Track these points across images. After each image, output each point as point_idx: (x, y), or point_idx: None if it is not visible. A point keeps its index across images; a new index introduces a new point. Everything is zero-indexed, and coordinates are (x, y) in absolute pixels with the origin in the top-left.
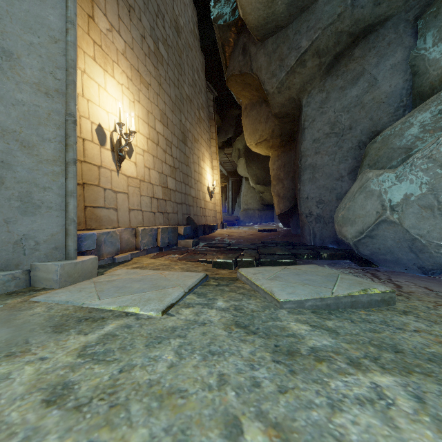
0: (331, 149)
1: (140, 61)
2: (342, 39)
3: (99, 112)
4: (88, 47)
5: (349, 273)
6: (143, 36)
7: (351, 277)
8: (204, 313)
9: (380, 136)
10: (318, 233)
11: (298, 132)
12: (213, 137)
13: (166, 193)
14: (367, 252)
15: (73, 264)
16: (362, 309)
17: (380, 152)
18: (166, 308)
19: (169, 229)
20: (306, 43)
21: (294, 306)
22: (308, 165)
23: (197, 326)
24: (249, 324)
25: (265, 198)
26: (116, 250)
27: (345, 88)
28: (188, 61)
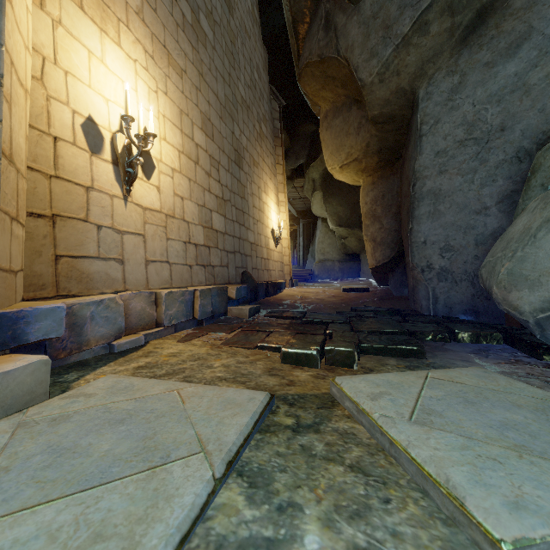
0: (467, 165)
1: (168, 33)
2: None
3: (89, 96)
4: None
5: (528, 375)
6: None
7: None
8: None
9: None
10: (441, 296)
11: (408, 145)
12: (279, 162)
13: (210, 237)
14: None
15: None
16: None
17: None
18: None
19: (213, 291)
20: None
21: None
22: (426, 192)
23: None
24: None
25: (349, 245)
26: (116, 330)
27: (495, 64)
28: (245, 51)
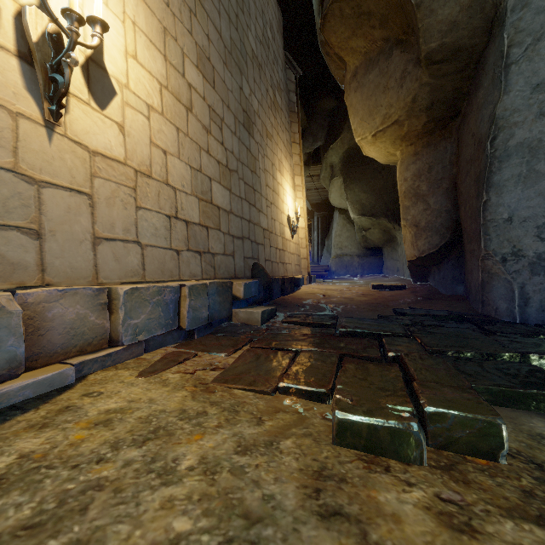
0: None
1: None
2: None
3: None
4: None
5: None
6: None
7: None
8: None
9: None
10: (535, 296)
11: (475, 91)
12: (295, 140)
13: (209, 214)
14: None
15: None
16: None
17: None
18: None
19: (211, 288)
20: None
21: None
22: (515, 146)
23: None
24: None
25: (370, 238)
26: (2, 364)
27: None
28: None
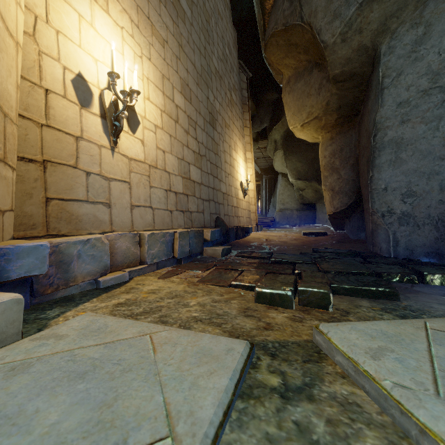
0: (432, 113)
1: (152, 7)
2: None
3: (79, 55)
4: None
5: None
6: None
7: None
8: None
9: None
10: (402, 239)
11: (367, 100)
12: (246, 125)
13: (188, 186)
14: None
15: None
16: None
17: None
18: None
19: (191, 233)
20: None
21: None
22: (388, 141)
23: None
24: None
25: (306, 196)
26: (102, 267)
27: None
28: (218, 30)
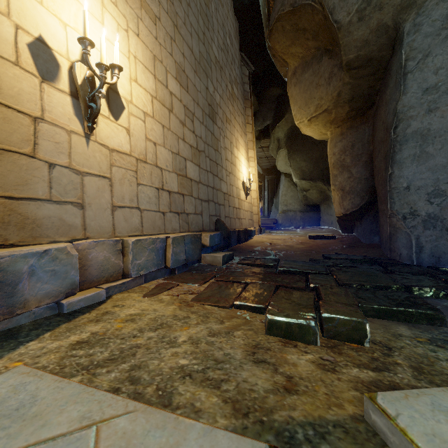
0: None
1: None
2: None
3: (40, 14)
4: None
5: None
6: None
7: None
8: None
9: None
10: (427, 245)
11: (384, 89)
12: (248, 122)
13: (185, 185)
14: None
15: None
16: None
17: None
18: None
19: (187, 238)
20: None
21: None
22: (411, 133)
23: None
24: None
25: (310, 197)
26: (68, 286)
27: None
28: (218, 17)
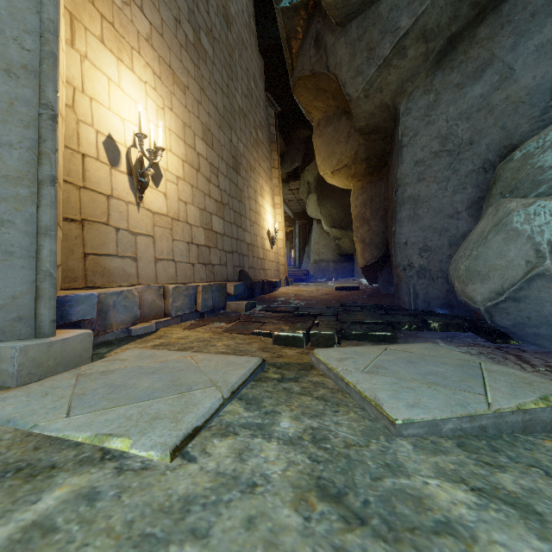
0: (442, 174)
1: (173, 54)
2: (461, 12)
3: (108, 117)
4: (91, 22)
5: (479, 353)
6: (177, 19)
7: (504, 368)
8: (254, 451)
9: (520, 150)
10: (421, 292)
11: (392, 154)
12: (274, 166)
13: (211, 238)
14: (506, 322)
15: (45, 346)
16: (543, 435)
17: (521, 174)
18: (181, 440)
19: (214, 287)
20: (408, 21)
21: (422, 433)
22: (407, 197)
23: (238, 494)
24: (346, 486)
25: (343, 246)
26: (133, 318)
27: (464, 85)
28: (242, 62)
